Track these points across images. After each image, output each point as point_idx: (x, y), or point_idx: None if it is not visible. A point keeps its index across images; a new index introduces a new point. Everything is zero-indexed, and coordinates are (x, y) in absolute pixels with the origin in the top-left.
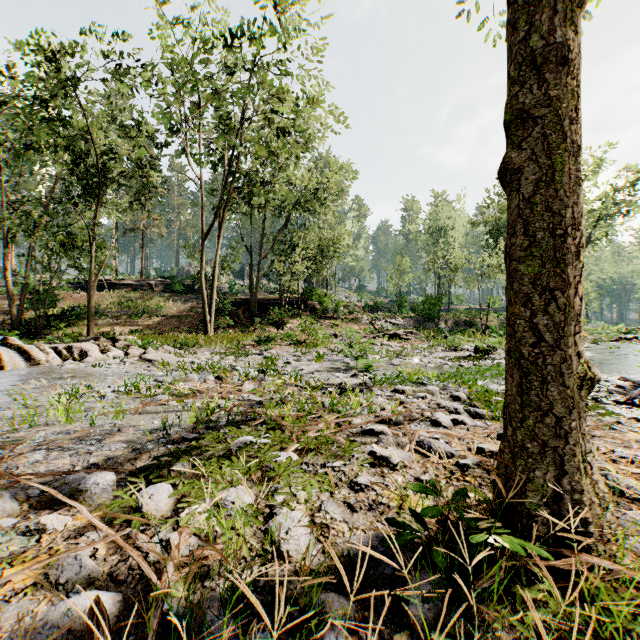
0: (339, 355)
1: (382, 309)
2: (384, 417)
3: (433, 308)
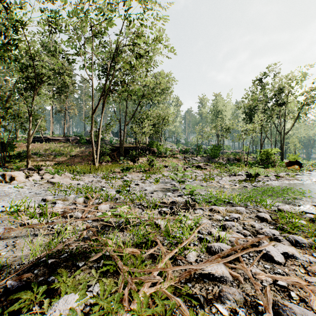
0: (168, 179)
1: (189, 152)
2: (220, 254)
3: (216, 151)
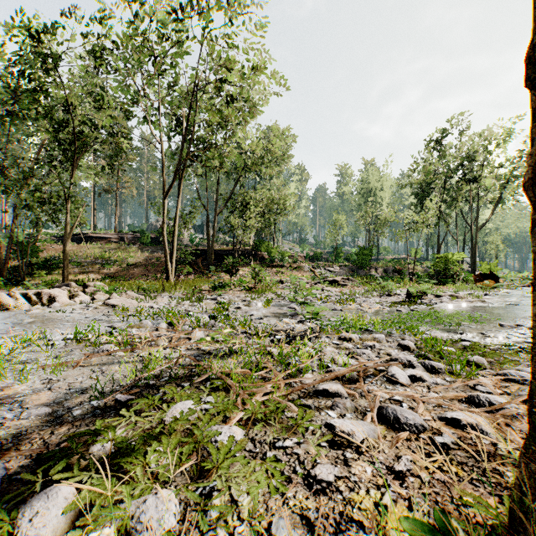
0: (285, 300)
1: (321, 259)
2: (338, 374)
3: (365, 258)
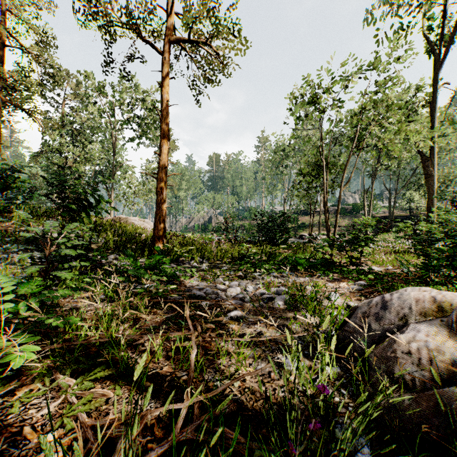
0: None
1: None
2: None
3: None
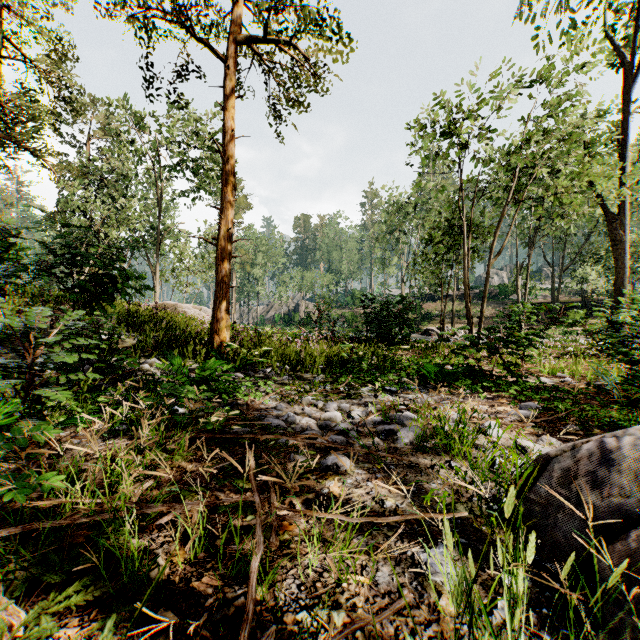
0: None
1: None
2: None
3: None
